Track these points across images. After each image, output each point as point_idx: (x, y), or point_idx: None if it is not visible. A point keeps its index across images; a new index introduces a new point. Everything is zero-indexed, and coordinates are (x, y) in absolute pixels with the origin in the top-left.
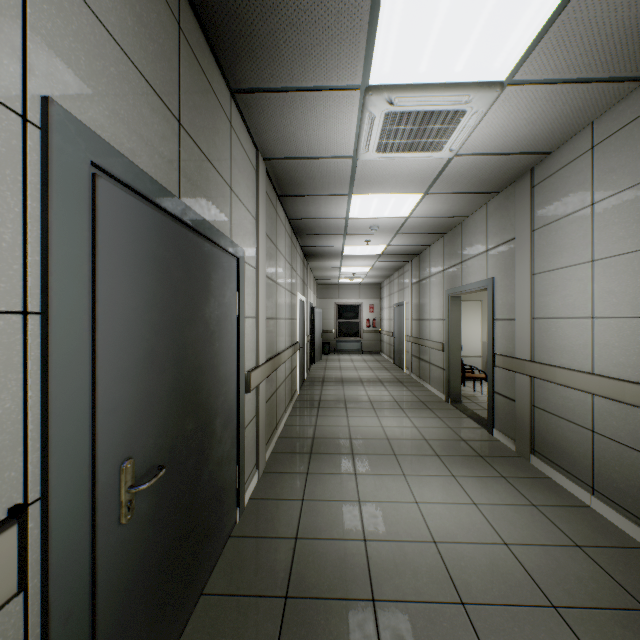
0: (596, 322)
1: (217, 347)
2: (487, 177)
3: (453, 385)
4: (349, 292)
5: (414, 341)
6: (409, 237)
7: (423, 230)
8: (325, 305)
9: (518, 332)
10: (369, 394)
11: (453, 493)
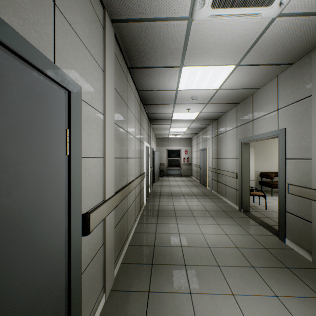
0: None
1: (3, 205)
2: (292, 46)
3: (244, 200)
4: (174, 143)
5: (214, 171)
6: (215, 106)
7: (225, 100)
8: (161, 150)
9: None
10: (189, 204)
11: None
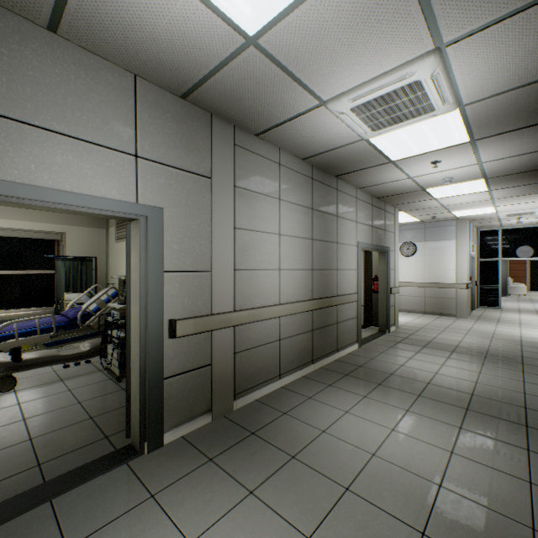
0: (282, 272)
1: None
2: (244, 103)
3: None
4: None
5: None
6: None
7: None
8: None
9: (219, 285)
10: None
11: (351, 421)
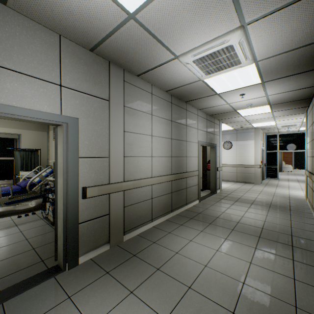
0: (153, 158)
1: None
2: (129, 55)
3: None
4: None
5: None
6: None
7: None
8: None
9: (114, 165)
10: None
11: (193, 246)
